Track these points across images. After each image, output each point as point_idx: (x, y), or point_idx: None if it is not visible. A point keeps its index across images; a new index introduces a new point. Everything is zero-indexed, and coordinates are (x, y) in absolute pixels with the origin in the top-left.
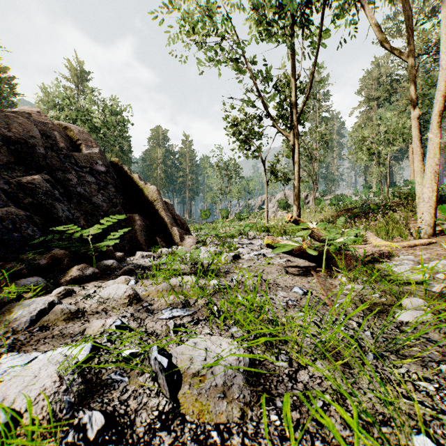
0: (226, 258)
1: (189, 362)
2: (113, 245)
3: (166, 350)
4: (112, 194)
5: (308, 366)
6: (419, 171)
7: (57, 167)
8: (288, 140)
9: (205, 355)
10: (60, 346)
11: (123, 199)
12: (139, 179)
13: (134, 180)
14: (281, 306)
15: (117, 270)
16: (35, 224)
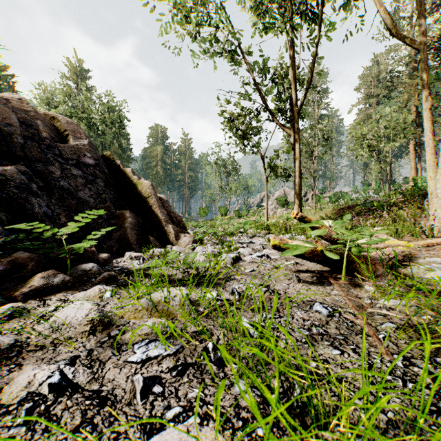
0: (226, 261)
1: None
2: (99, 245)
3: None
4: (101, 189)
5: None
6: (431, 165)
7: (38, 158)
8: (287, 136)
9: None
10: None
11: (114, 195)
12: (133, 173)
13: (126, 175)
14: (302, 335)
15: (96, 276)
16: (2, 221)
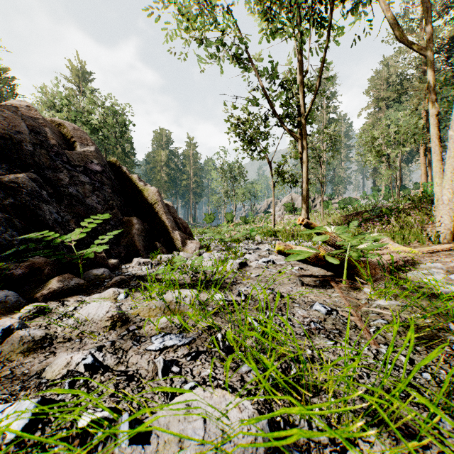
0: (232, 266)
1: (178, 447)
2: (107, 251)
3: (144, 421)
4: (108, 196)
5: (358, 439)
6: (438, 172)
7: (46, 166)
8: (295, 141)
9: (203, 431)
10: (1, 398)
11: (121, 201)
12: (139, 180)
13: (133, 181)
14: (301, 330)
15: (108, 280)
16: (16, 227)
